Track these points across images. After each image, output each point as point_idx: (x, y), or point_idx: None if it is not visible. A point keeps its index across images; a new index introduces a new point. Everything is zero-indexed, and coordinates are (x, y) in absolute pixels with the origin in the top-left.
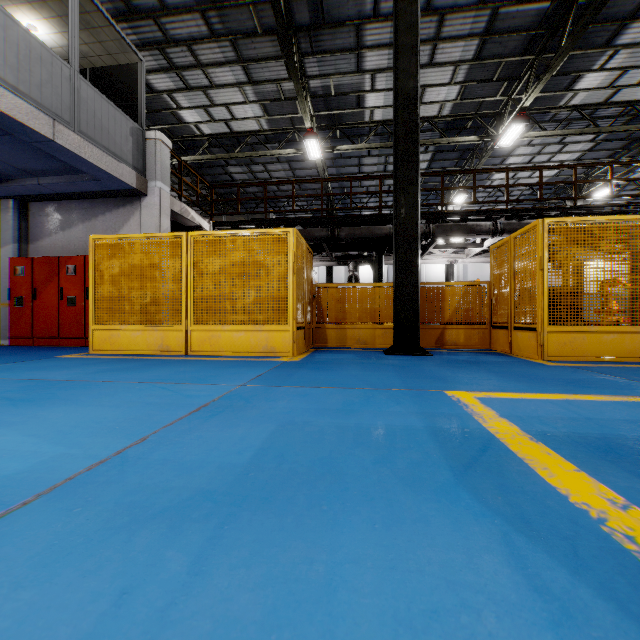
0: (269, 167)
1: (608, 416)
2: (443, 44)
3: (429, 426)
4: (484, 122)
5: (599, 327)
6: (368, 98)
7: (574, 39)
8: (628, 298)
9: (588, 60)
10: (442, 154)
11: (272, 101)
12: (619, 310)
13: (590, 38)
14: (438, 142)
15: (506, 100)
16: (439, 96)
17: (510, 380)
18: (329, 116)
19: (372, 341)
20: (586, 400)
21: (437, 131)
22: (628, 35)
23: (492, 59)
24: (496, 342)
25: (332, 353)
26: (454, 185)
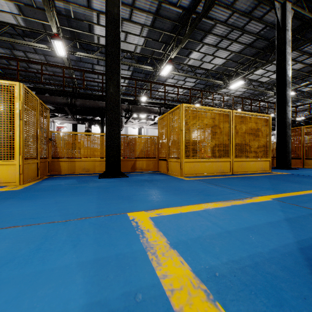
0: (29, 55)
1: (236, 225)
2: (136, 11)
3: (91, 303)
4: (155, 61)
5: (204, 159)
6: (96, 28)
7: (191, 31)
8: (214, 146)
9: (194, 45)
10: (136, 73)
11: (26, 5)
12: (211, 151)
13: (195, 35)
14: (134, 65)
15: (164, 53)
16: (134, 41)
17: (170, 194)
18: (71, 32)
19: (93, 169)
20: (215, 208)
21: (134, 59)
22: (207, 39)
23: (158, 29)
24: (161, 167)
25: (59, 179)
26: (142, 91)
